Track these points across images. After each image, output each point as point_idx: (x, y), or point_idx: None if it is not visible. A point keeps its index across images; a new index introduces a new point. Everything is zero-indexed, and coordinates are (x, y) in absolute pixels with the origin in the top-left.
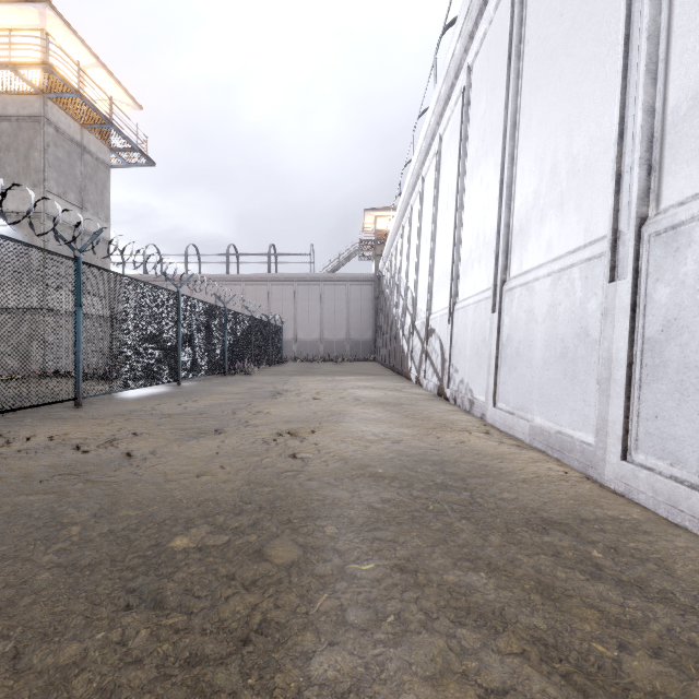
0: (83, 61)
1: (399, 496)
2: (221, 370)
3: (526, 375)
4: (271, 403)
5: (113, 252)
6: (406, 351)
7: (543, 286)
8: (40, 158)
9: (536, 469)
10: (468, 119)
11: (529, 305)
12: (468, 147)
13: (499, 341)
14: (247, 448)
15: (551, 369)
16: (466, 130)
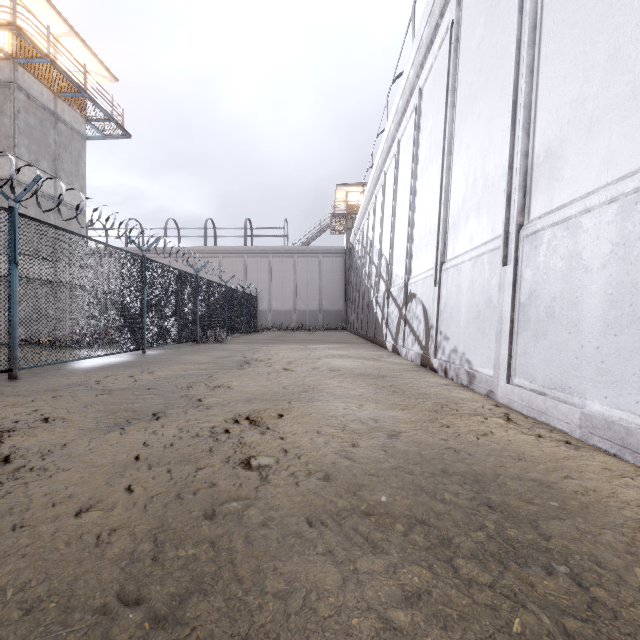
0: (56, 29)
1: (435, 580)
2: (192, 338)
3: (569, 342)
4: (235, 375)
5: (58, 205)
6: (381, 318)
7: (600, 218)
8: (10, 124)
9: (635, 494)
10: (457, 56)
11: (570, 248)
12: (457, 87)
13: (515, 300)
14: (184, 446)
15: (622, 334)
16: (456, 68)
